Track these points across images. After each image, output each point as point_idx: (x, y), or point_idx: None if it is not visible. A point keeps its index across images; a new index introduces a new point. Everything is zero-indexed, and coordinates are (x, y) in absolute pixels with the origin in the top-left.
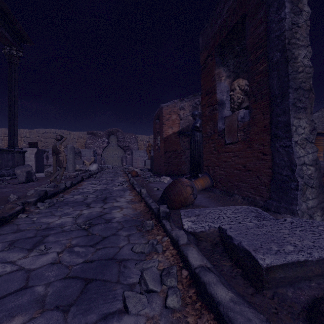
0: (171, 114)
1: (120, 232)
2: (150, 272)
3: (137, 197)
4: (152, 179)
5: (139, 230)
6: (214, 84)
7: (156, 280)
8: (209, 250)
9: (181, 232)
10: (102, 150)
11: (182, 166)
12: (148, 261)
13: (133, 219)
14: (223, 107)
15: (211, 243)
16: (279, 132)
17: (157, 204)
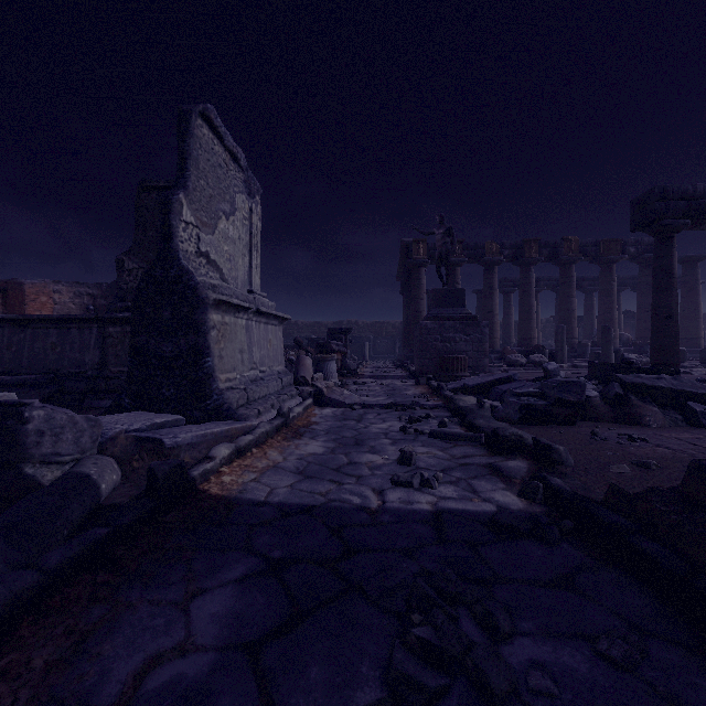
0: (40, 295)
1: None
2: None
3: None
4: None
5: None
6: None
7: None
8: None
9: None
10: None
11: None
12: None
13: None
14: None
15: None
16: None
17: None
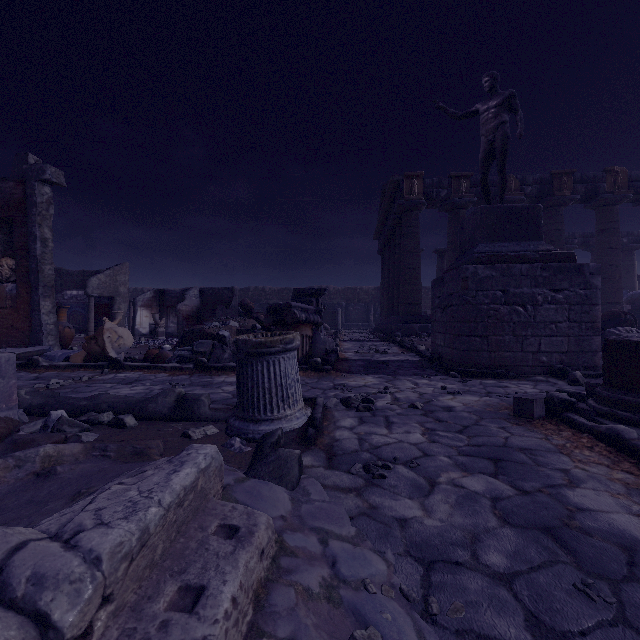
0: None
1: None
2: None
3: None
4: None
5: None
6: None
7: None
8: None
9: None
10: None
11: None
12: None
13: None
14: None
15: None
16: (35, 307)
17: None
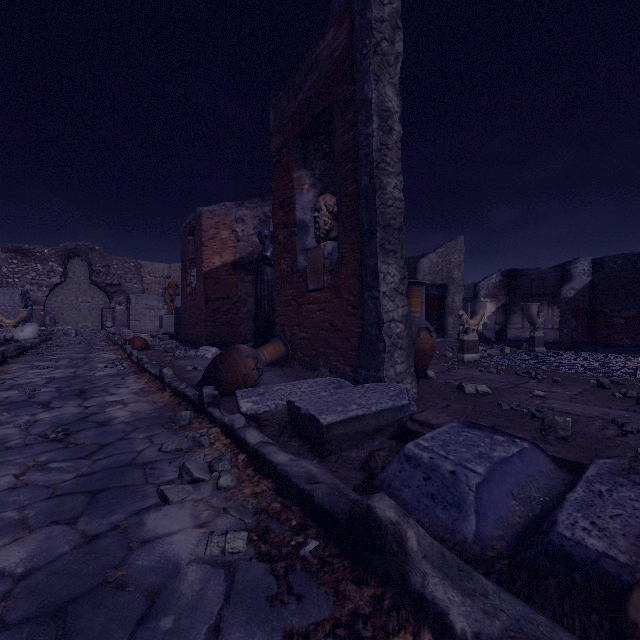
0: (220, 229)
1: (133, 435)
2: (194, 462)
3: (155, 384)
4: (180, 353)
5: (168, 428)
6: (292, 194)
7: (204, 470)
8: (276, 435)
9: (238, 415)
10: (46, 292)
11: (241, 328)
12: (190, 455)
13: (154, 416)
14: (306, 232)
15: (279, 427)
16: (368, 280)
17: (196, 390)
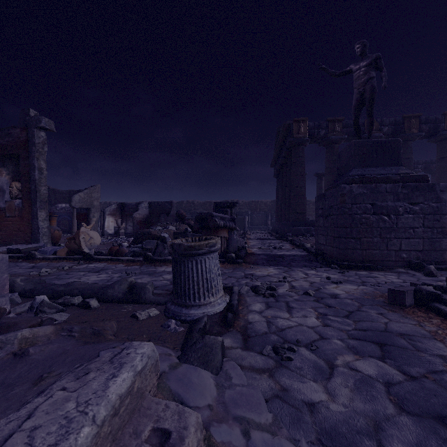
0: None
1: None
2: None
3: None
4: None
5: None
6: None
7: None
8: None
9: None
10: None
11: None
12: None
13: None
14: (4, 192)
15: None
16: (34, 216)
17: None
